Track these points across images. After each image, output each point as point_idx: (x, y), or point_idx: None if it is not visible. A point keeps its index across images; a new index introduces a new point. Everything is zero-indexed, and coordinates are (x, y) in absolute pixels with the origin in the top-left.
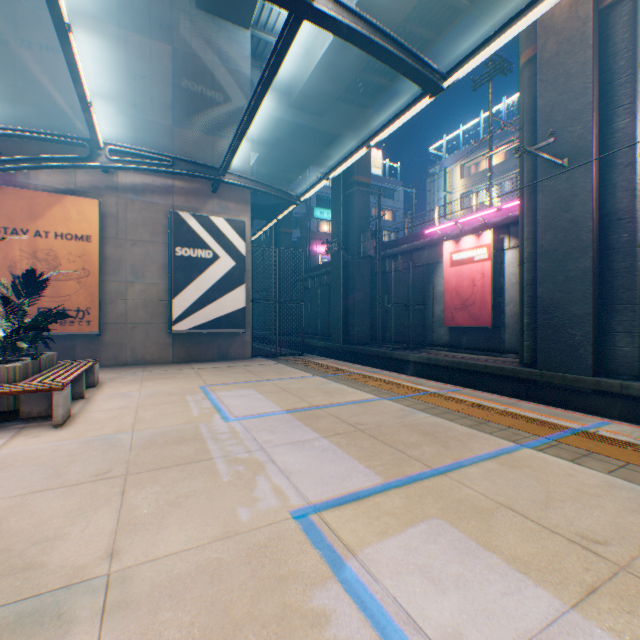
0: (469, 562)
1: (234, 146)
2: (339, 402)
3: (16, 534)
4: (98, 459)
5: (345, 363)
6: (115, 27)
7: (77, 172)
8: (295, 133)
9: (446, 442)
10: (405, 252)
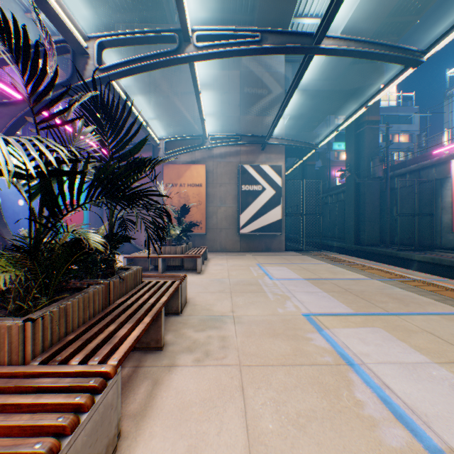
0: (387, 342)
1: (274, 124)
2: (339, 278)
3: (200, 301)
4: (218, 286)
5: (351, 257)
6: (211, 71)
7: (195, 151)
8: (315, 97)
9: (407, 304)
10: (412, 171)
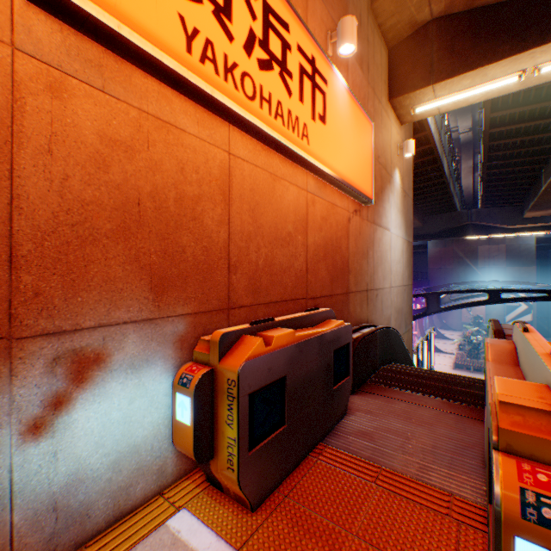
0: None
1: None
2: None
3: None
4: None
5: None
6: (486, 245)
7: None
8: None
9: None
10: None
